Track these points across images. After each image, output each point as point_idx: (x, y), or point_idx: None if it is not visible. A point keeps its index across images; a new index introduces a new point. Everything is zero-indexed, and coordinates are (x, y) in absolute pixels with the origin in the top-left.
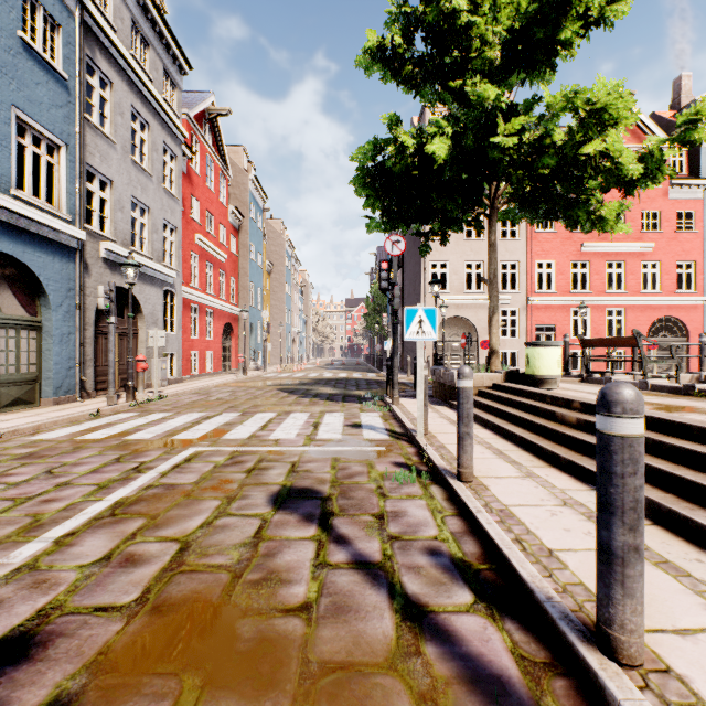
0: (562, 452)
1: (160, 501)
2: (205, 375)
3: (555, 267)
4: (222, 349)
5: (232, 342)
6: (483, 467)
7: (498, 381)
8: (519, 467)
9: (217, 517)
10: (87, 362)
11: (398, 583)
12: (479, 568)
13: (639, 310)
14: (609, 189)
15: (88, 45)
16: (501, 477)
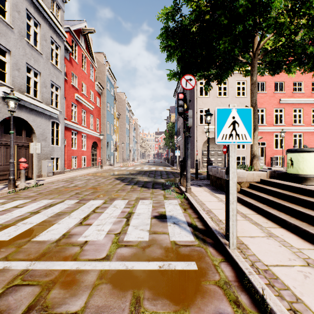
0: None
1: None
2: (81, 168)
3: (265, 111)
4: (91, 155)
5: (97, 151)
6: None
7: (264, 177)
8: None
9: None
10: None
11: None
12: None
13: (310, 134)
14: None
15: None
16: None
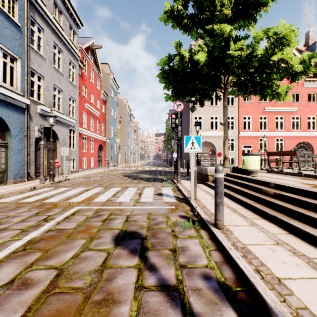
0: (268, 211)
1: (53, 240)
2: (90, 169)
3: (251, 119)
4: (98, 156)
5: (102, 153)
6: (227, 219)
7: (228, 172)
8: (246, 219)
9: (82, 251)
10: (31, 163)
11: (187, 302)
12: (236, 290)
13: (290, 138)
14: (283, 78)
15: (31, 11)
16: (238, 225)
